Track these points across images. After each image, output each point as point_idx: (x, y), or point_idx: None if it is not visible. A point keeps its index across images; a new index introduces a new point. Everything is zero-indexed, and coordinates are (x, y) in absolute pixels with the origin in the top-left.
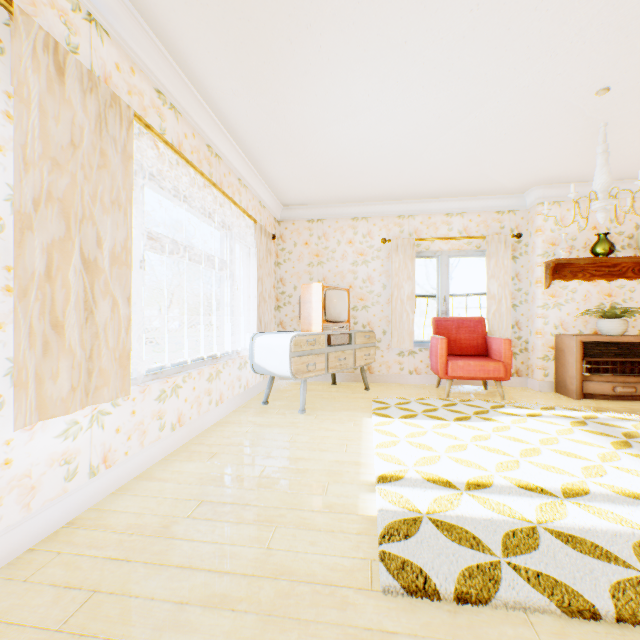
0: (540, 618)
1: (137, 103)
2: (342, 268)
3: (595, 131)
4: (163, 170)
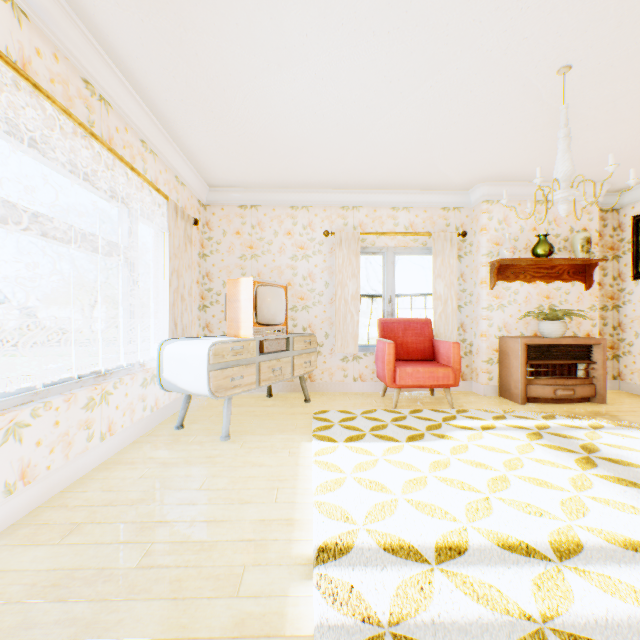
0: None
1: None
2: (280, 263)
3: (547, 121)
4: None
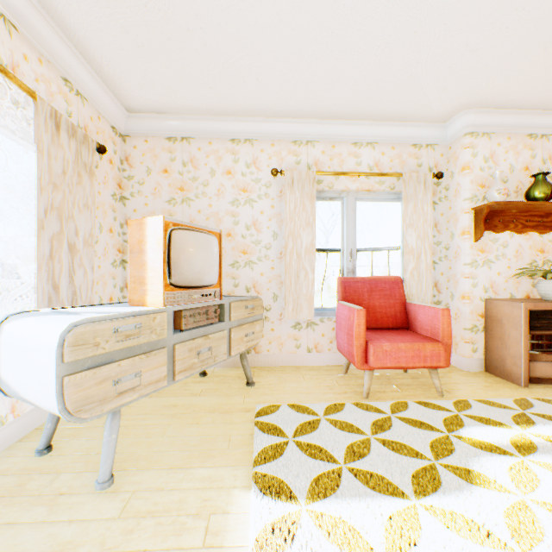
0: None
1: None
2: (217, 208)
3: None
4: None
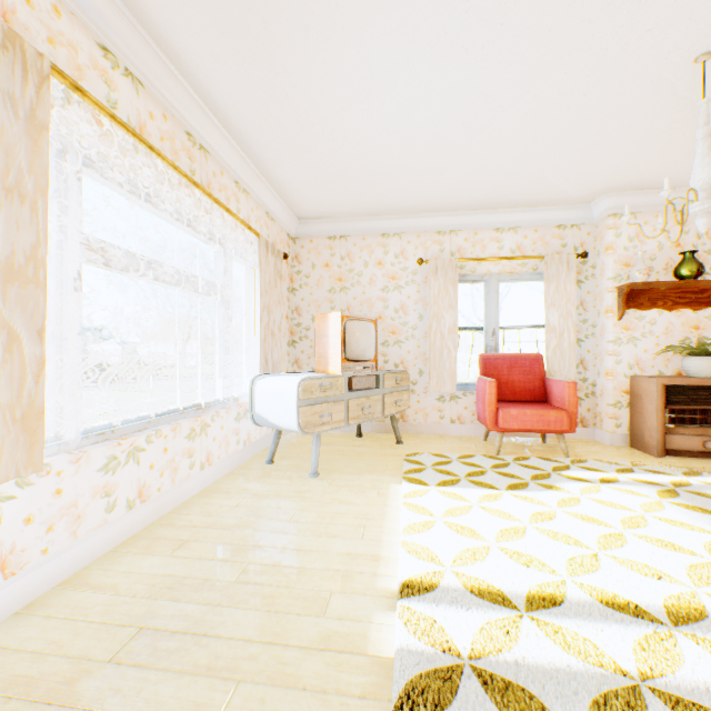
0: None
1: (65, 58)
2: (370, 295)
3: (687, 117)
4: (113, 157)
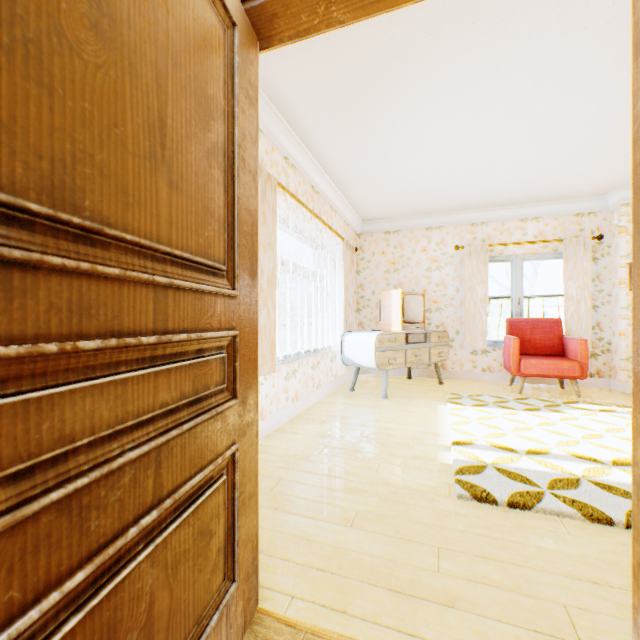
0: (568, 520)
1: (275, 171)
2: (416, 274)
3: None
4: (287, 214)
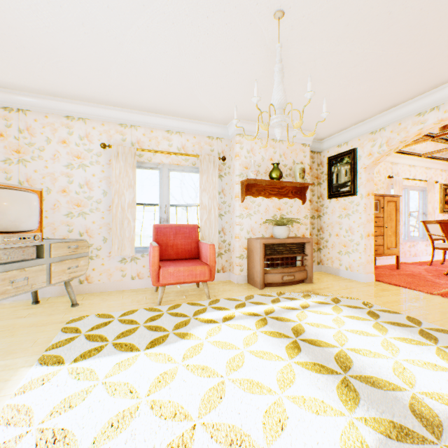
0: None
1: None
2: (53, 169)
3: (273, 69)
4: None
